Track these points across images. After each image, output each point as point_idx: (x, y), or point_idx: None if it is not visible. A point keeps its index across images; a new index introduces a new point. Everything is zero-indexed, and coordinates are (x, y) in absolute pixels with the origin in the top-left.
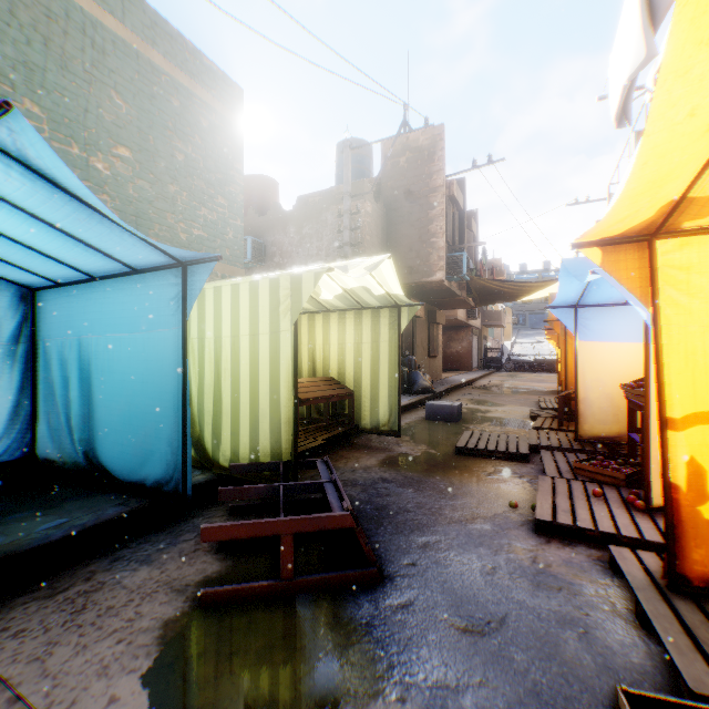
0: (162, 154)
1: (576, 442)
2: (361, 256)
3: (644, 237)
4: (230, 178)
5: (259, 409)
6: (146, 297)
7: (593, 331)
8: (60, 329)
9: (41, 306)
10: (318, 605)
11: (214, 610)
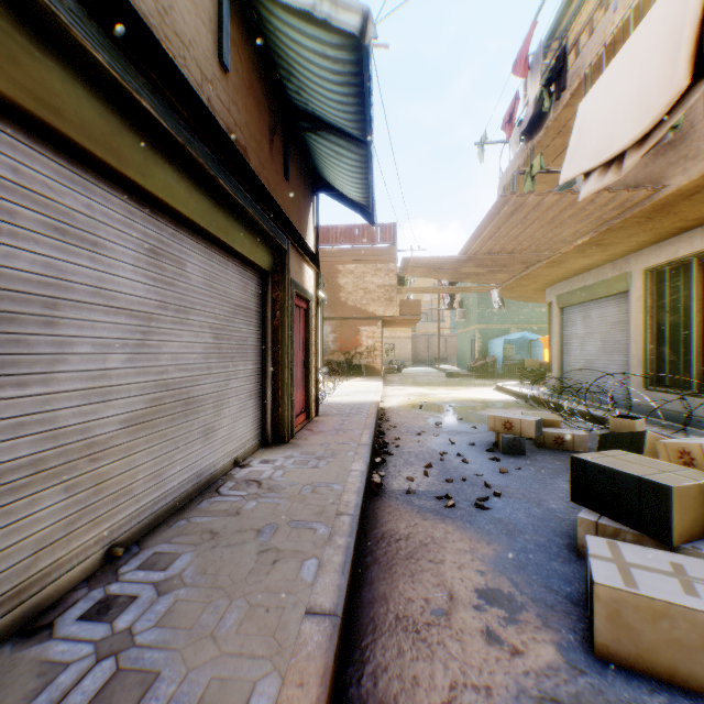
0: None
1: None
2: None
3: None
4: None
5: None
6: None
7: None
8: (534, 348)
9: (531, 344)
10: None
11: None
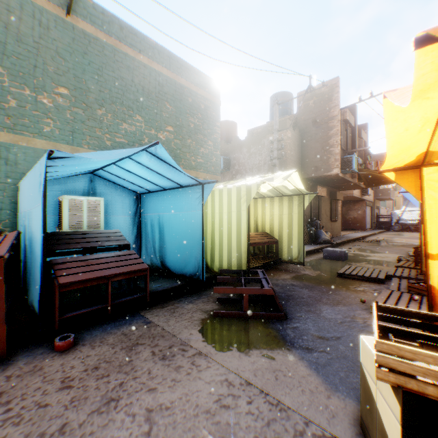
0: (184, 126)
1: (421, 275)
2: (284, 163)
3: (415, 167)
4: (214, 131)
5: (232, 246)
6: (186, 197)
7: None
8: (150, 210)
9: (143, 200)
10: (258, 322)
11: (218, 319)
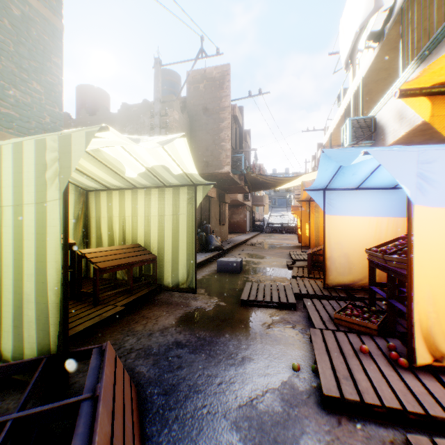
0: None
1: (325, 289)
2: None
3: None
4: (48, 69)
5: (24, 292)
6: None
7: (336, 208)
8: None
9: None
10: None
11: None
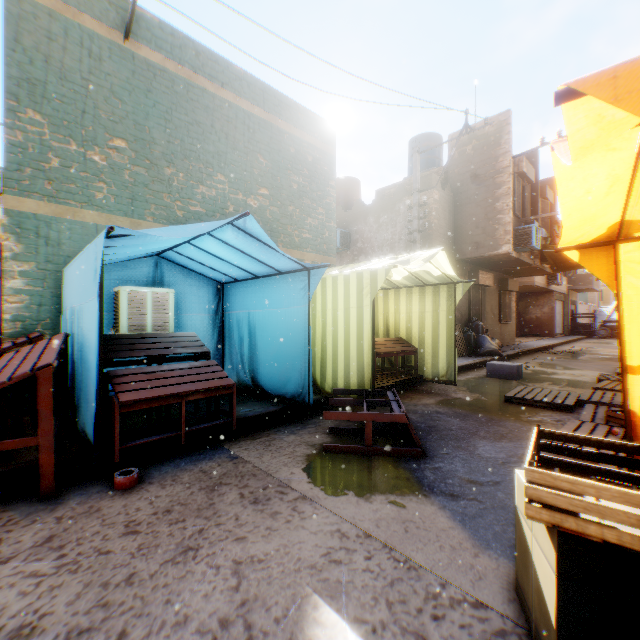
0: (284, 187)
1: None
2: (429, 237)
3: (608, 243)
4: (327, 193)
5: (350, 356)
6: (287, 288)
7: None
8: (237, 306)
9: (226, 293)
10: (385, 461)
11: (330, 455)
